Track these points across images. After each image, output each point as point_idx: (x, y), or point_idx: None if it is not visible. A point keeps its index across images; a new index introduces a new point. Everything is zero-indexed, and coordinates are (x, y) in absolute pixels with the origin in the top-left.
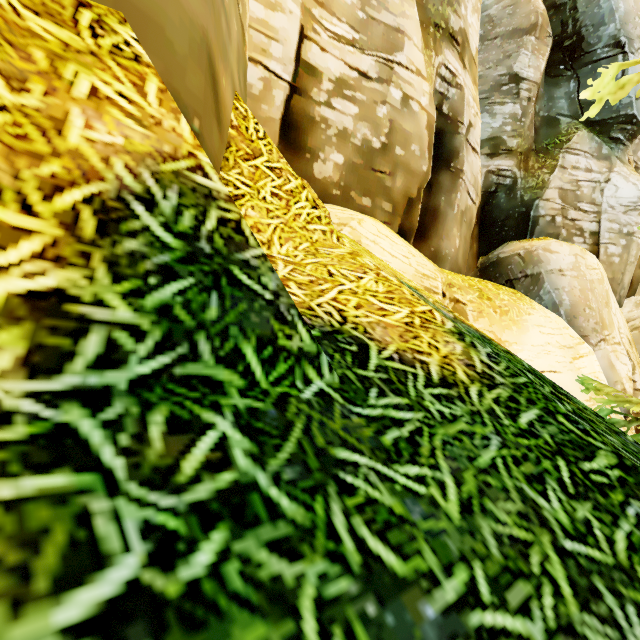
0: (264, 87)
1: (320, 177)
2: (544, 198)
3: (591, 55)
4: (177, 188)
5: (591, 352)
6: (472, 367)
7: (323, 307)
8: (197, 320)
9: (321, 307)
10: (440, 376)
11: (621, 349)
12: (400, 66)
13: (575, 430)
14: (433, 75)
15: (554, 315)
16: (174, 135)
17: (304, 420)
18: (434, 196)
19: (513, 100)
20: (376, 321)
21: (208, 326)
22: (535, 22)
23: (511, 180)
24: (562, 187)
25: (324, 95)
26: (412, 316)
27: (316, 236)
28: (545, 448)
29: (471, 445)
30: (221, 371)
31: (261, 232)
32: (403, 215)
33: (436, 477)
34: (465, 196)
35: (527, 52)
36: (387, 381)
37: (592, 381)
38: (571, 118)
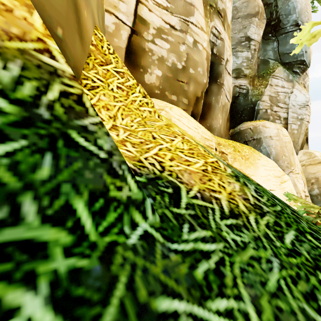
0: (115, 28)
1: (148, 83)
2: (262, 100)
3: (284, 29)
4: (20, 62)
5: (289, 179)
6: (247, 200)
7: (148, 160)
8: (24, 181)
9: (147, 160)
10: (229, 209)
11: (299, 176)
12: (192, 24)
13: (320, 245)
14: (209, 32)
15: (270, 160)
16: (25, 22)
17: (128, 270)
18: (209, 97)
19: (247, 50)
20: (184, 169)
21: (37, 186)
22: (258, 11)
23: (246, 90)
24: (270, 95)
25: (150, 36)
26: (206, 165)
27: (145, 114)
28: (308, 264)
29: (260, 270)
30: (46, 231)
31: (109, 110)
32: (193, 106)
33: (241, 309)
34: (224, 97)
35: (254, 26)
36: (195, 216)
37: (293, 196)
38: (275, 60)
